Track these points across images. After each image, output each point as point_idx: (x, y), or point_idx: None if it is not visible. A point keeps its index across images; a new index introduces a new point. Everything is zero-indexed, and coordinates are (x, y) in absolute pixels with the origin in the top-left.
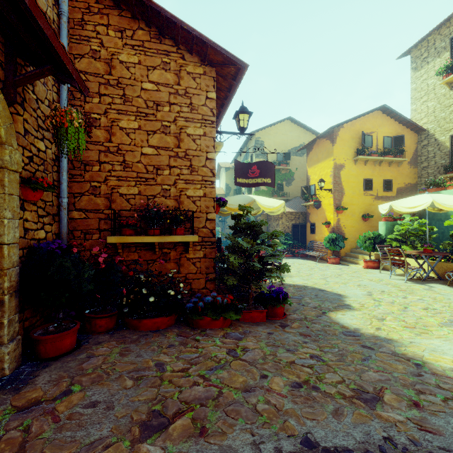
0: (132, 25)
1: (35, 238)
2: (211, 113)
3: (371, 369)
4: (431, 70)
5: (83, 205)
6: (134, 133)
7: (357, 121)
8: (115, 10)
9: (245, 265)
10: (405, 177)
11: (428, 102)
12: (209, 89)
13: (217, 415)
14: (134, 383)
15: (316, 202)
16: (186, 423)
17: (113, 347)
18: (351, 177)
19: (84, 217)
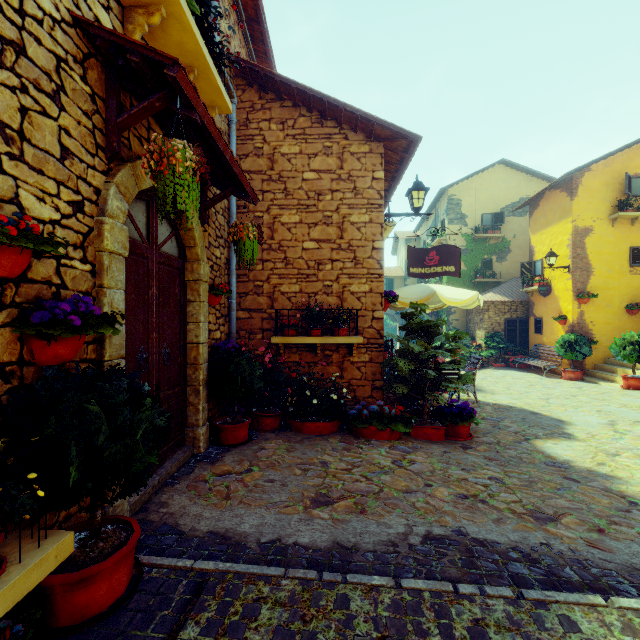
0: (293, 114)
1: (214, 338)
2: (378, 196)
3: (564, 498)
4: None
5: (247, 305)
6: (296, 227)
7: (617, 157)
8: (277, 103)
9: (419, 372)
10: None
11: None
12: (376, 168)
13: (377, 504)
14: (302, 473)
15: (542, 287)
16: (348, 504)
17: (280, 444)
18: (605, 246)
19: (248, 317)
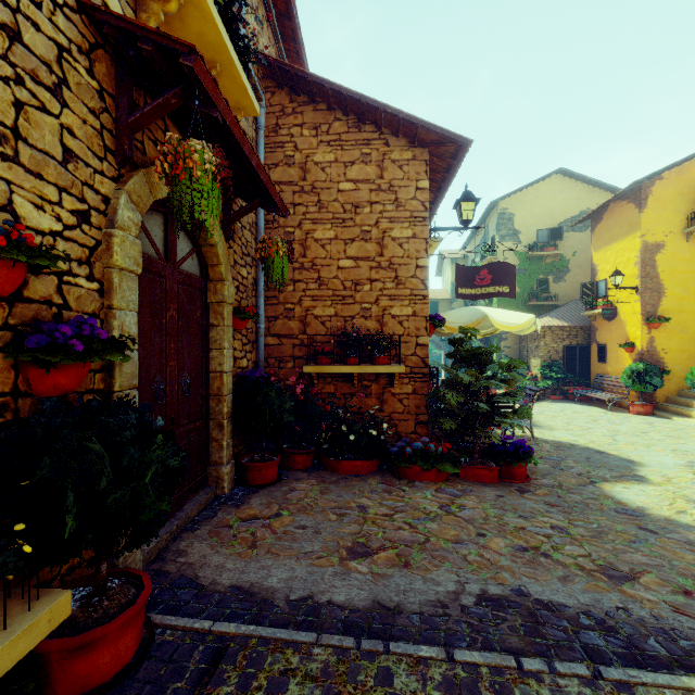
0: (328, 118)
1: (241, 367)
2: (422, 208)
3: (640, 552)
4: None
5: (277, 330)
6: (330, 244)
7: (693, 163)
8: (310, 106)
9: (468, 405)
10: None
11: None
12: (420, 177)
13: (422, 556)
14: (337, 518)
15: (606, 310)
16: (390, 556)
17: (313, 485)
18: (679, 263)
19: (278, 343)
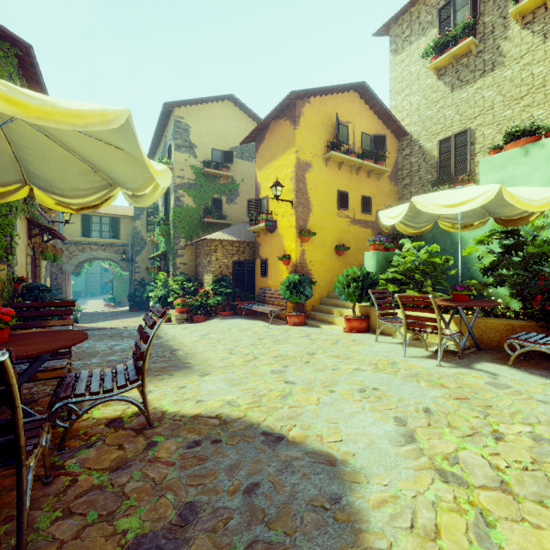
0: None
1: None
2: None
3: None
4: (415, 53)
5: None
6: None
7: (329, 99)
8: None
9: None
10: (386, 196)
11: (411, 97)
12: None
13: None
14: None
15: (268, 222)
16: None
17: None
18: (321, 185)
19: None
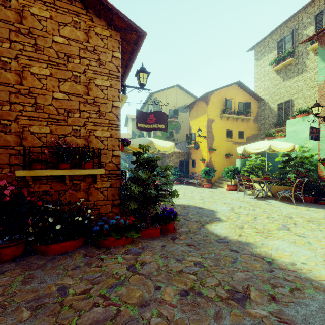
0: None
1: None
2: (116, 69)
3: (239, 269)
4: (266, 61)
5: None
6: (46, 79)
7: (222, 90)
8: None
9: (144, 192)
10: (251, 129)
11: (265, 82)
12: (115, 49)
13: None
14: (31, 314)
15: (195, 145)
16: None
17: (16, 276)
18: (218, 128)
19: None
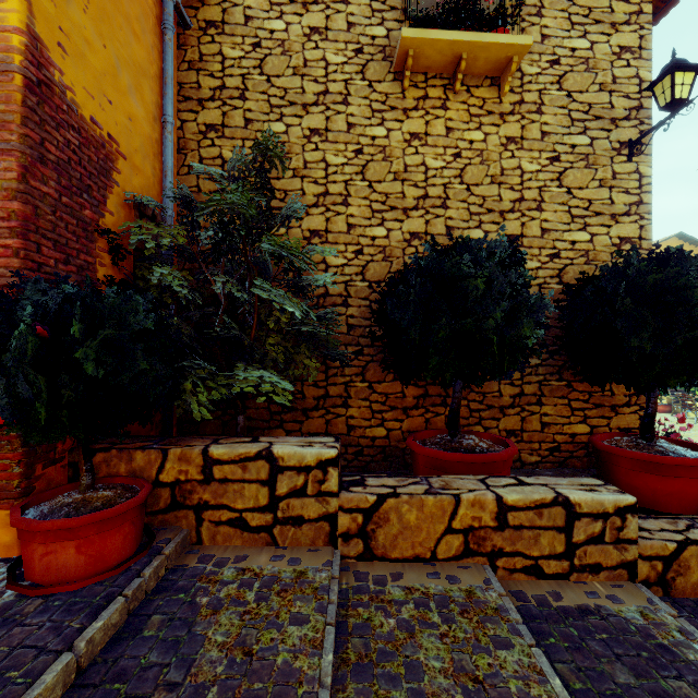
0: None
1: None
2: None
3: None
4: None
5: None
6: None
7: None
8: None
9: None
10: None
11: None
12: None
13: None
14: None
15: None
16: None
17: None
18: None
19: None
